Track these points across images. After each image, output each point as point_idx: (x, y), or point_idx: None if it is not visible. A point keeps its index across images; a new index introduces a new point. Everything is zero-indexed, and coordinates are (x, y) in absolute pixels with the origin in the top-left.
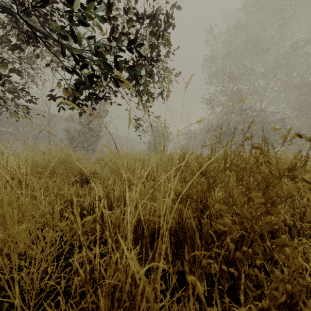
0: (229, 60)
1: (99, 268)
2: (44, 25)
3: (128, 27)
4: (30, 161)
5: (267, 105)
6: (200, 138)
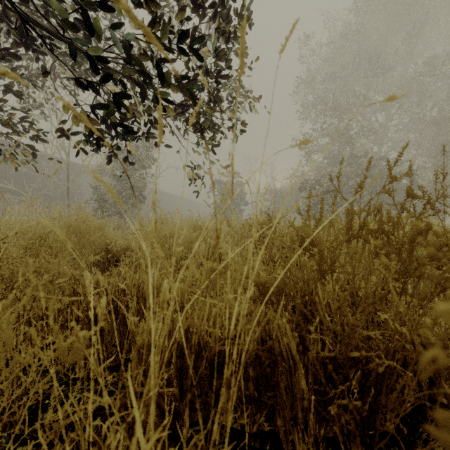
0: (333, 84)
1: (99, 442)
2: (49, 17)
3: (180, 20)
4: (21, 230)
5: (389, 151)
6: (290, 200)
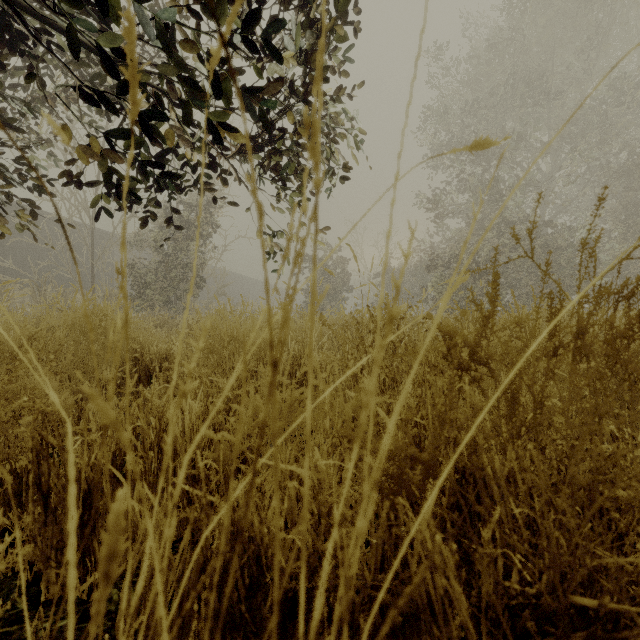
0: (475, 116)
1: None
2: None
3: (249, 2)
4: None
5: (557, 214)
6: (414, 284)
